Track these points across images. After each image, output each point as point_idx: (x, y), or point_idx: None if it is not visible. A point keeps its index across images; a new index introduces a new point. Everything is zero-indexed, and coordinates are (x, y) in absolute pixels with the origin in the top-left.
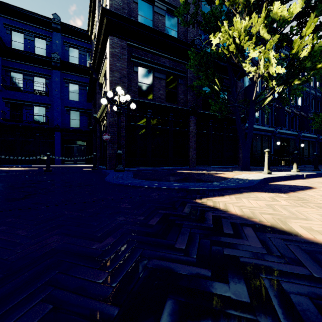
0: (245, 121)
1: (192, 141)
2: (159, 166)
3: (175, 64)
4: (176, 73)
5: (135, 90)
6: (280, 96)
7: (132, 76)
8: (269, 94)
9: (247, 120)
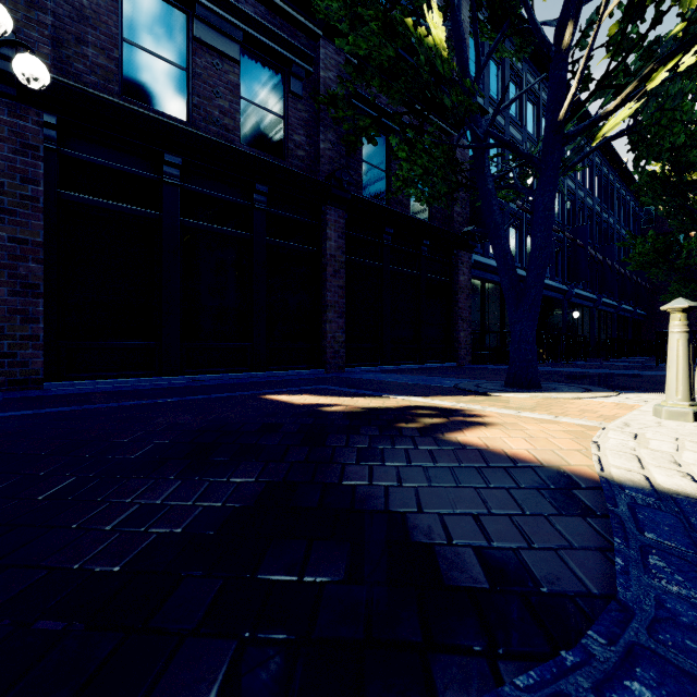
0: (474, 244)
1: (333, 286)
2: (216, 370)
3: (278, 24)
4: (279, 52)
5: (103, 65)
6: (636, 127)
7: (90, 1)
8: (617, 102)
9: (478, 242)
